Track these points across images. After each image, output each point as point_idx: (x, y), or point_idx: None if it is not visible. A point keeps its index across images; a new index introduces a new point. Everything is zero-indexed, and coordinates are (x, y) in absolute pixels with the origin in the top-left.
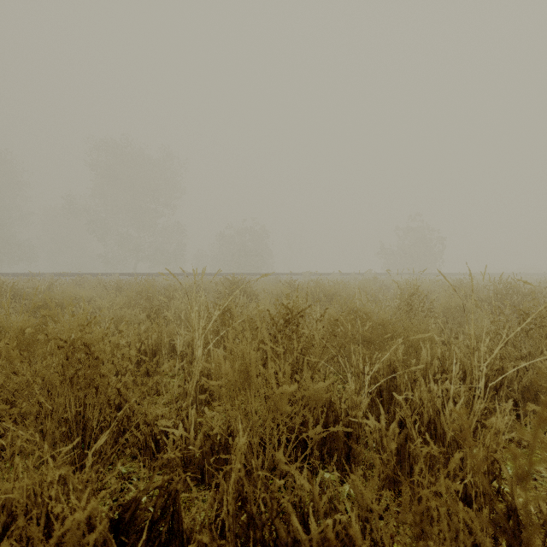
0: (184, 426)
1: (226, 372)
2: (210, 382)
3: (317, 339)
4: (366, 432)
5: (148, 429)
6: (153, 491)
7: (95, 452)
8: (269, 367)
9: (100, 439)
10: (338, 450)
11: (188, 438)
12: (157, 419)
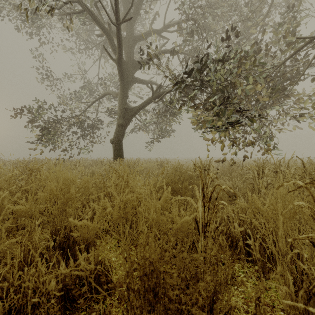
0: None
1: None
2: None
3: None
4: None
5: None
6: None
7: None
8: None
9: None
10: None
11: None
12: None
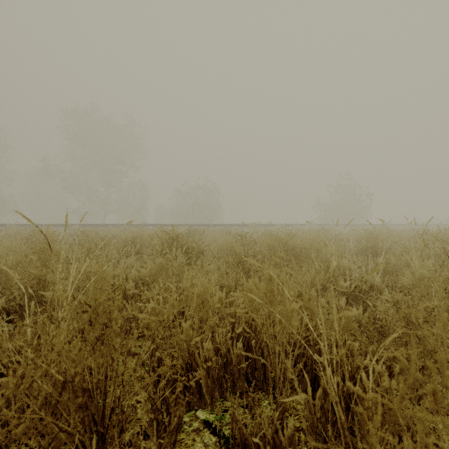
0: None
1: None
2: None
3: None
4: None
5: None
6: None
7: None
8: None
9: None
10: None
11: None
12: None
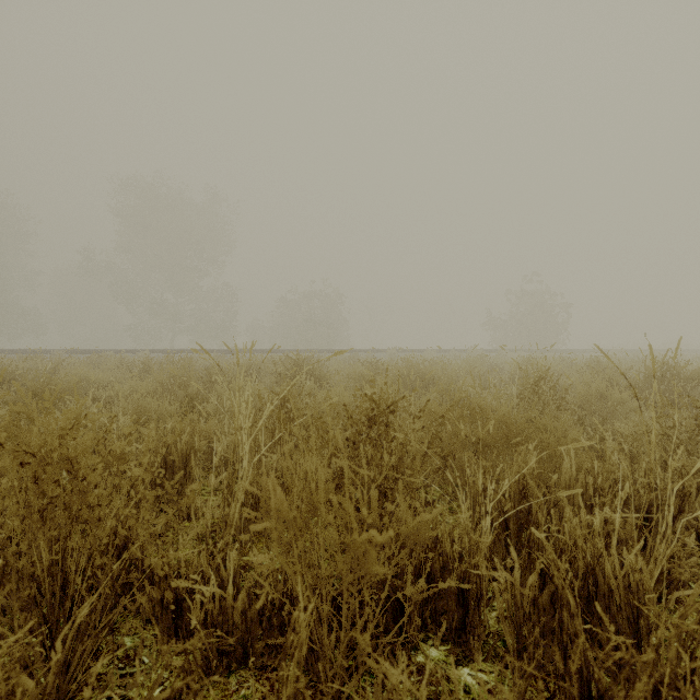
0: (219, 575)
1: (279, 505)
2: (251, 526)
3: (413, 443)
4: (486, 580)
5: (157, 592)
6: (170, 679)
7: (72, 632)
8: (346, 497)
9: (82, 609)
10: (447, 613)
11: (226, 592)
12: (179, 566)
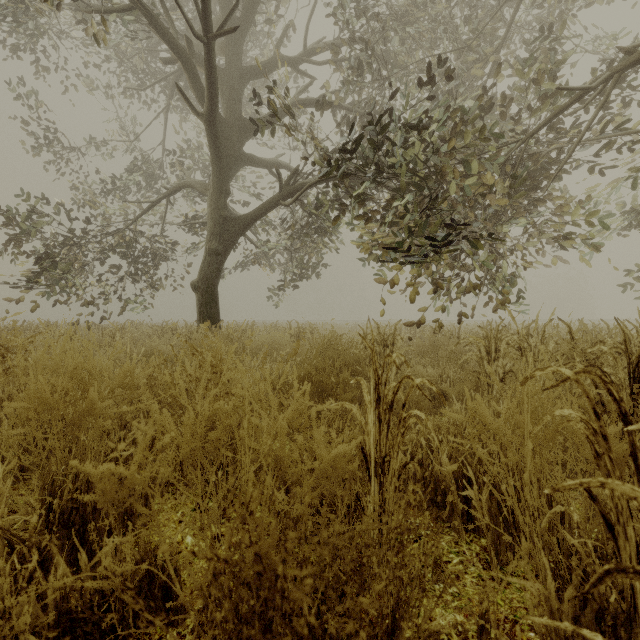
0: None
1: None
2: None
3: None
4: None
5: None
6: None
7: None
8: None
9: None
10: None
11: None
12: None
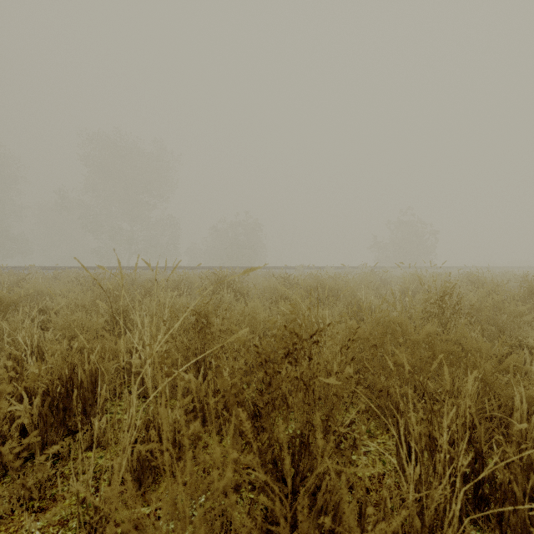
0: None
1: None
2: None
3: (334, 371)
4: None
5: None
6: None
7: None
8: None
9: None
10: None
11: None
12: None
